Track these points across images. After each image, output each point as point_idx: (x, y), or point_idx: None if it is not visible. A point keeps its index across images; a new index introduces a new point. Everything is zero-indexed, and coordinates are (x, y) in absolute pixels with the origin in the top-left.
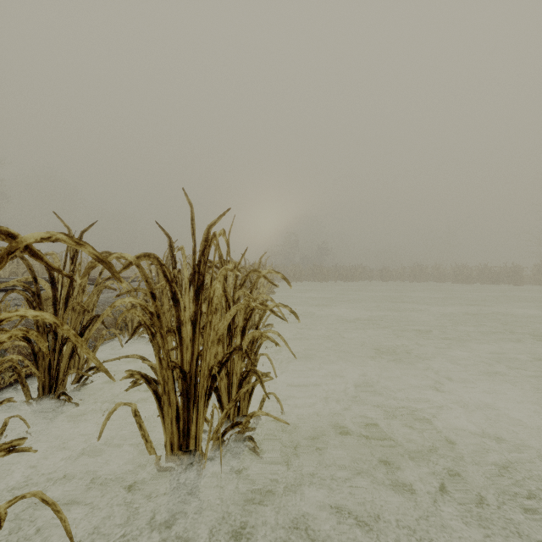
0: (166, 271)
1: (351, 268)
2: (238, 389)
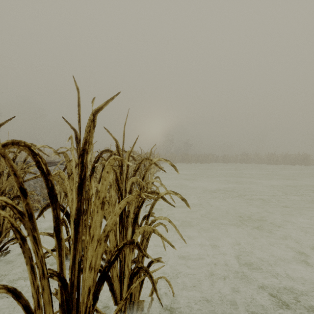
0: (40, 161)
1: (205, 155)
2: (129, 281)
